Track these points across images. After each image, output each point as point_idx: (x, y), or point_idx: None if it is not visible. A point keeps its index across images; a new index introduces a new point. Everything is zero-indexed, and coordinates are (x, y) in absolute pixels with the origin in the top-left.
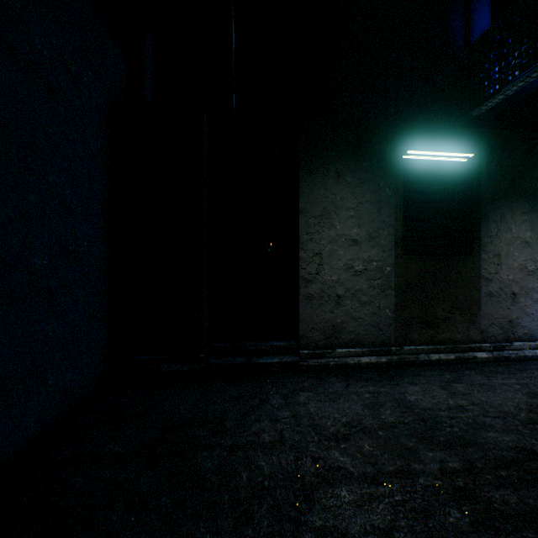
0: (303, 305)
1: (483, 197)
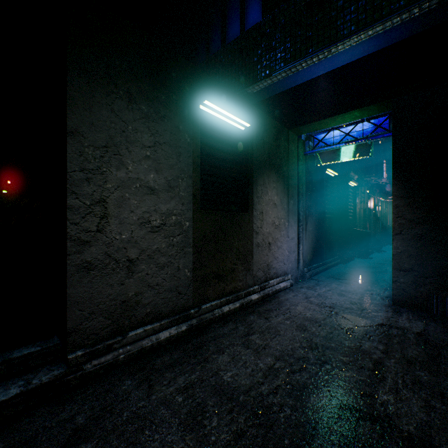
0: (75, 281)
1: (255, 164)
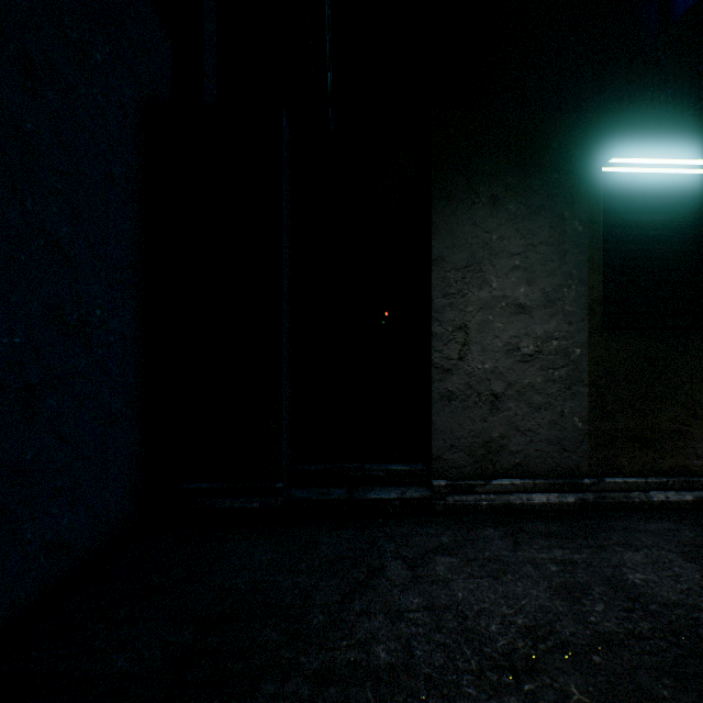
0: (438, 409)
1: None
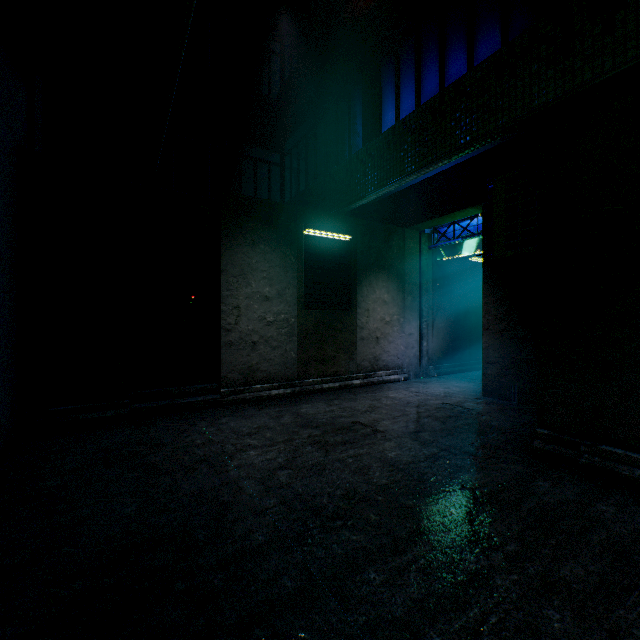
0: (225, 351)
1: (359, 268)
